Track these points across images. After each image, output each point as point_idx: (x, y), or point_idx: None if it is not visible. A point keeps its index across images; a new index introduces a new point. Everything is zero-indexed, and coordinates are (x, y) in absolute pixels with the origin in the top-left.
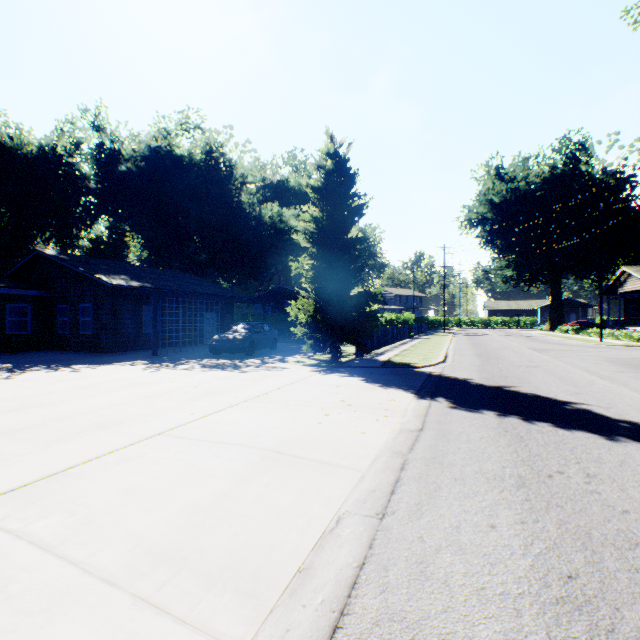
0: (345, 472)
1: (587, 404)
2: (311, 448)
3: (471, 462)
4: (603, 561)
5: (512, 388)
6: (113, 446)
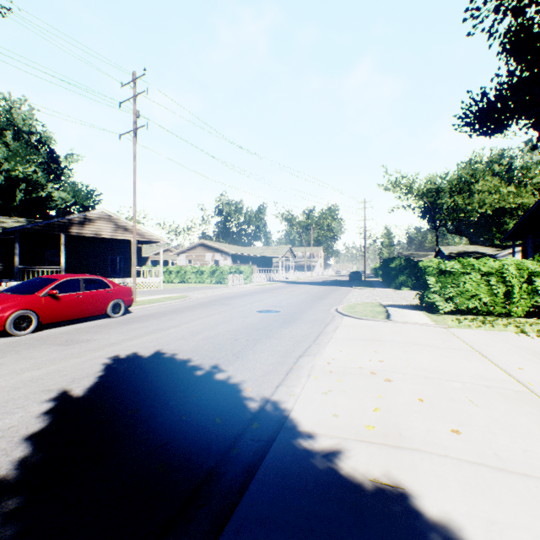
0: (339, 338)
1: (52, 396)
2: (363, 342)
3: (283, 342)
4: (270, 328)
5: (3, 471)
6: (477, 345)
